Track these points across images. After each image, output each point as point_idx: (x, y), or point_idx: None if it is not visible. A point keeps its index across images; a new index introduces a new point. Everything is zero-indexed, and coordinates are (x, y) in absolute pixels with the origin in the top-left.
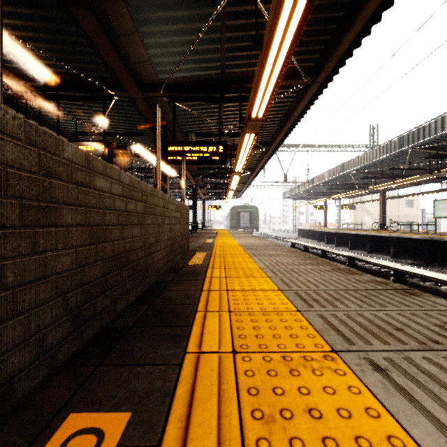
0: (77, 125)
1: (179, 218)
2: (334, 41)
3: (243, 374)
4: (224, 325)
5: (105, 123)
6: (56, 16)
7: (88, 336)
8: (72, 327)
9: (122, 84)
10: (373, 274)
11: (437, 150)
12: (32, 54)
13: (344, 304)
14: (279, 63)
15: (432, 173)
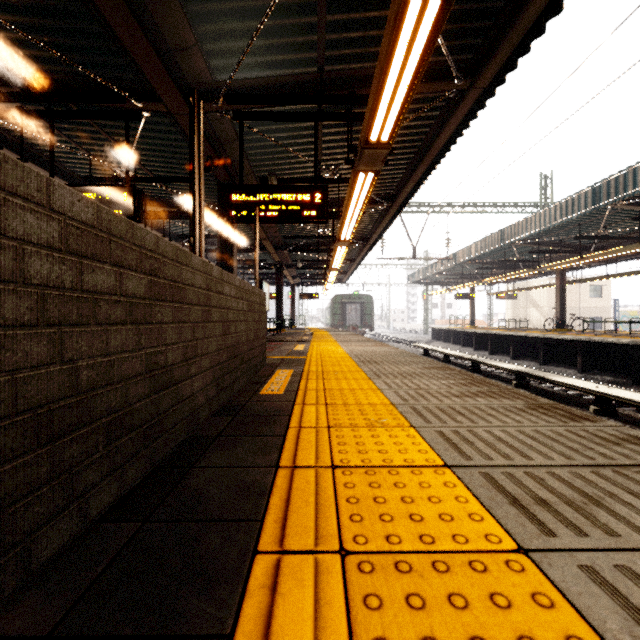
0: (94, 167)
1: (246, 312)
2: (510, 10)
3: None
4: (330, 630)
5: (137, 162)
6: None
7: None
8: None
9: (153, 86)
10: (559, 401)
11: None
12: (2, 36)
13: (625, 521)
14: (426, 21)
15: None
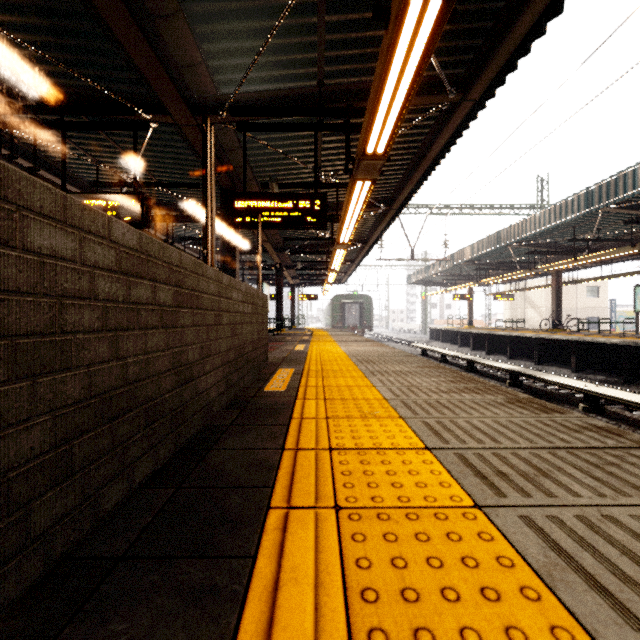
0: (100, 172)
1: (250, 314)
2: (499, 30)
3: None
4: (327, 553)
5: (142, 168)
6: None
7: (0, 601)
8: None
9: (161, 100)
10: (550, 399)
11: None
12: (19, 53)
13: (564, 487)
14: (416, 51)
15: (636, 245)
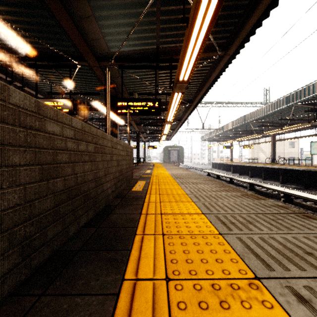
0: (52, 87)
1: (125, 156)
2: (241, 23)
3: (176, 306)
4: (158, 249)
5: (72, 85)
6: (32, 3)
7: (38, 262)
8: (20, 258)
9: (83, 55)
10: (268, 196)
11: (314, 105)
12: (16, 33)
13: (257, 227)
14: (200, 36)
15: (310, 122)
